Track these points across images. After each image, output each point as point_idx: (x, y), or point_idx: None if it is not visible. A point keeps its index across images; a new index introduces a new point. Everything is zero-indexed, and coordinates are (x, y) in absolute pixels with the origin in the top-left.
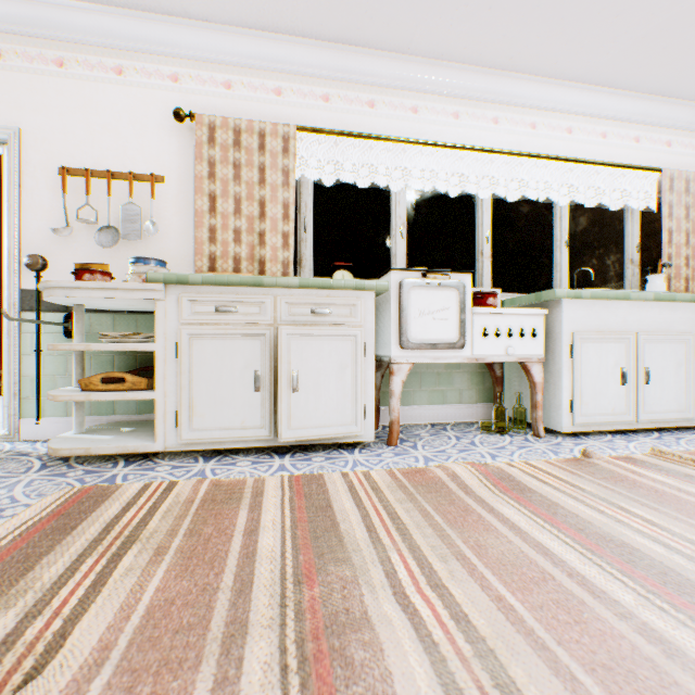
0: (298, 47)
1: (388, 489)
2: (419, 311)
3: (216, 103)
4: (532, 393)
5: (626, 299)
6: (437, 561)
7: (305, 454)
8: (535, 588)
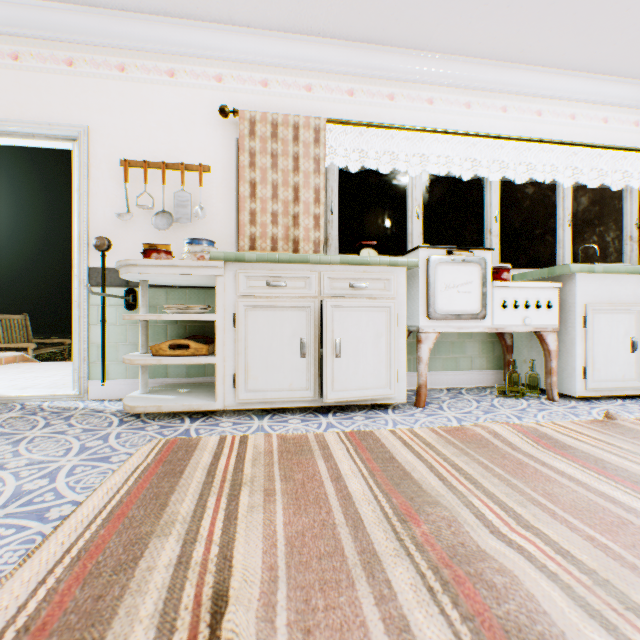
0: (327, 47)
1: (438, 444)
2: (445, 284)
3: (254, 100)
4: (546, 360)
5: (635, 273)
6: (516, 506)
7: (345, 414)
8: (619, 530)
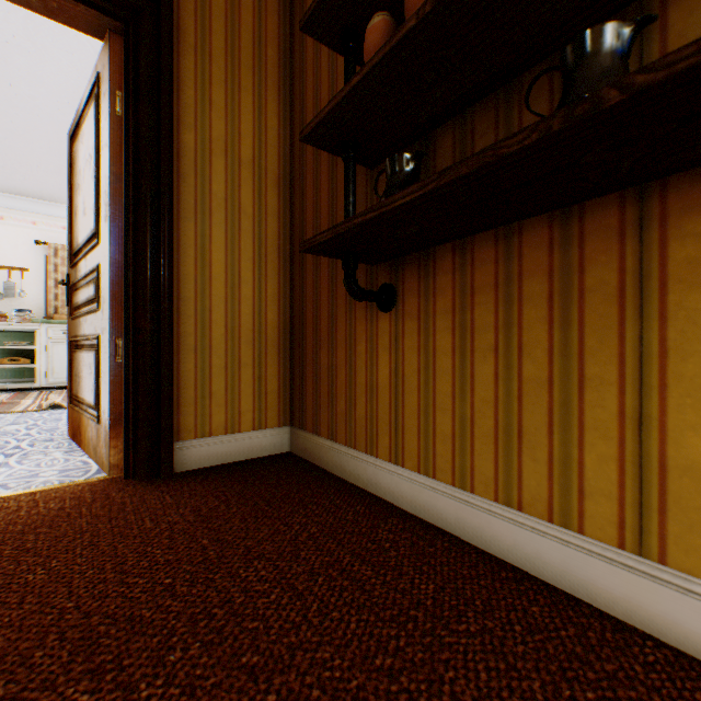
0: None
1: None
2: None
3: (58, 236)
4: None
5: None
6: None
7: None
8: None
